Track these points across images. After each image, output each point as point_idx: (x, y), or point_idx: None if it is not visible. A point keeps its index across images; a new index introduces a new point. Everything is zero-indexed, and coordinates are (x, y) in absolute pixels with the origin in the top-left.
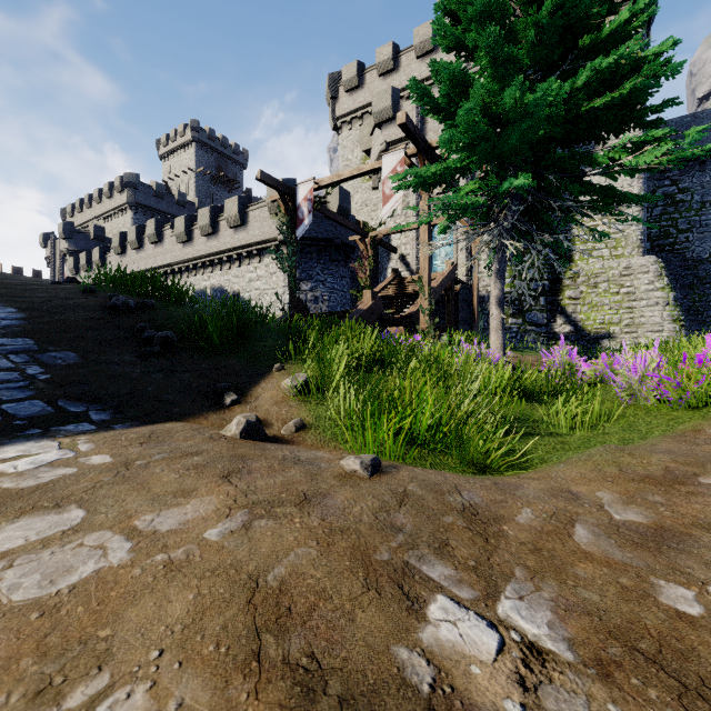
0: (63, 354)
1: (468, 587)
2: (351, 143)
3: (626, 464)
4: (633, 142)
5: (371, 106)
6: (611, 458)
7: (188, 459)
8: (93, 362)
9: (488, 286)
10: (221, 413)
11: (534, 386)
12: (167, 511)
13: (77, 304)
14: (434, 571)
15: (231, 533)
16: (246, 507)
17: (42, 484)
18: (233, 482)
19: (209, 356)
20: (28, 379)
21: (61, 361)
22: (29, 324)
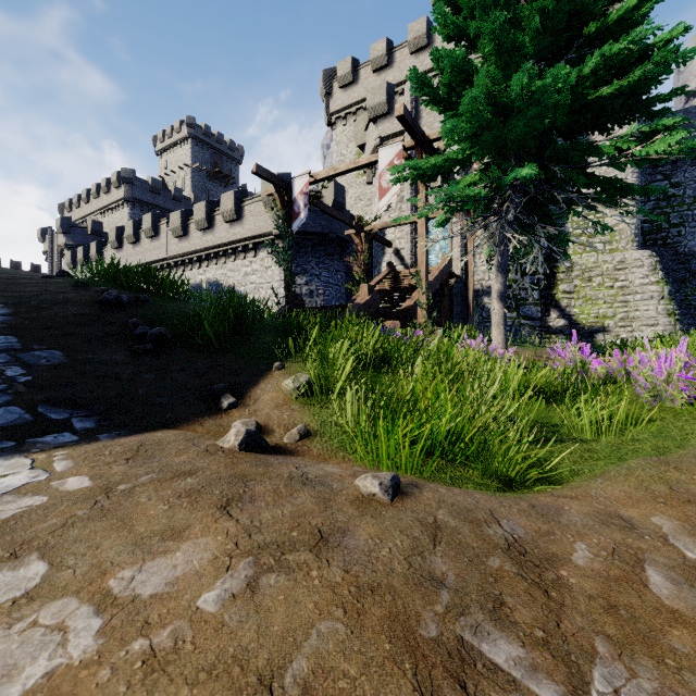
0: (48, 353)
1: (546, 677)
2: (345, 139)
3: (675, 481)
4: (642, 132)
5: (365, 101)
6: (656, 473)
7: (180, 481)
8: (80, 362)
9: (482, 279)
10: (218, 418)
11: (547, 385)
12: (151, 563)
13: (67, 299)
14: (499, 652)
15: (233, 599)
16: (250, 553)
17: (1, 522)
18: (234, 515)
19: (205, 353)
20: (6, 382)
21: (45, 361)
22: (14, 321)
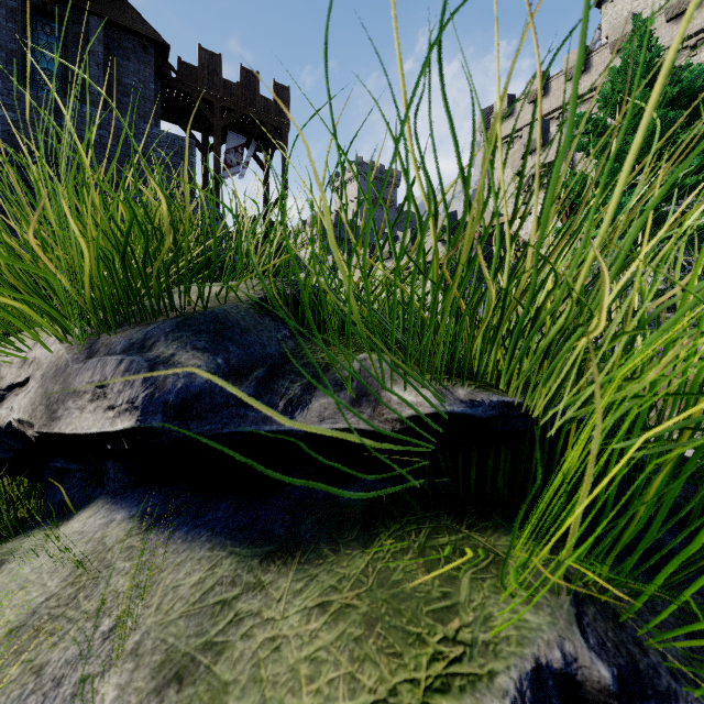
0: None
1: None
2: None
3: None
4: None
5: (521, 130)
6: None
7: None
8: None
9: None
10: None
11: None
12: None
13: None
14: None
15: None
16: None
17: None
18: None
19: None
20: None
21: None
22: None
